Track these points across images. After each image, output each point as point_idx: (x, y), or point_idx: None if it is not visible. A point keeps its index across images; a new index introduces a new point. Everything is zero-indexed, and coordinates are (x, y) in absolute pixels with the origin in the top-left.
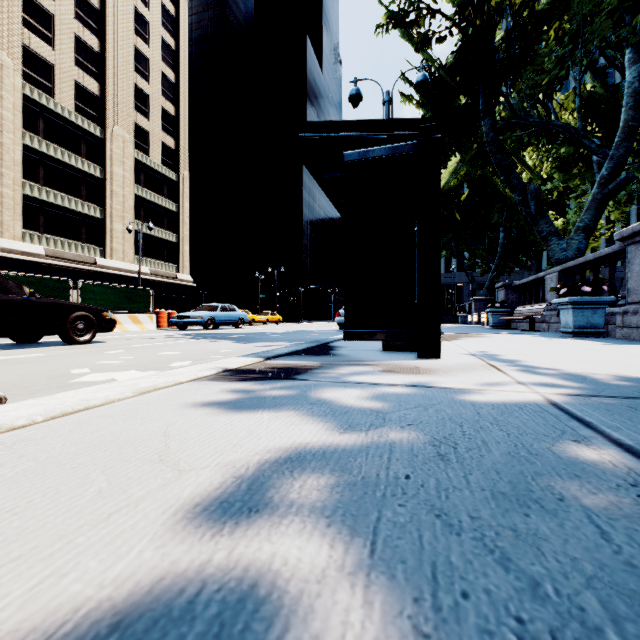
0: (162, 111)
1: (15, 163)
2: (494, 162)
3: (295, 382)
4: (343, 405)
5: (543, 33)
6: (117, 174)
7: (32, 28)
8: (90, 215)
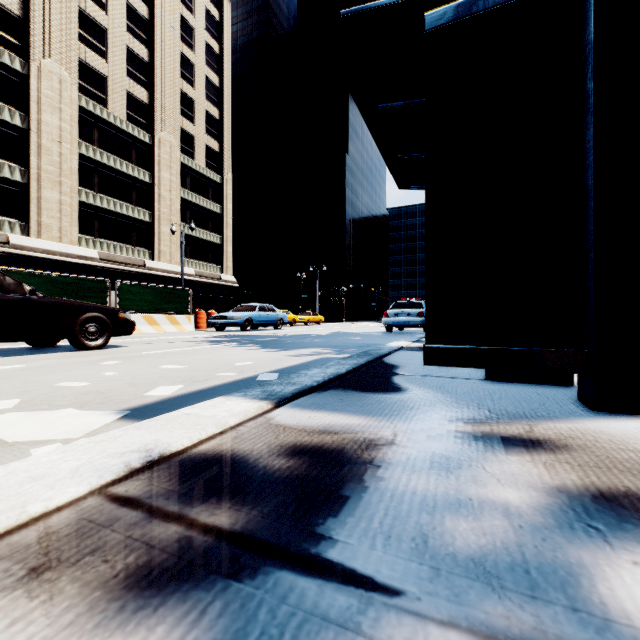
0: (207, 115)
1: (72, 172)
2: None
3: (322, 628)
4: None
5: None
6: (164, 179)
7: (88, 43)
8: (140, 219)
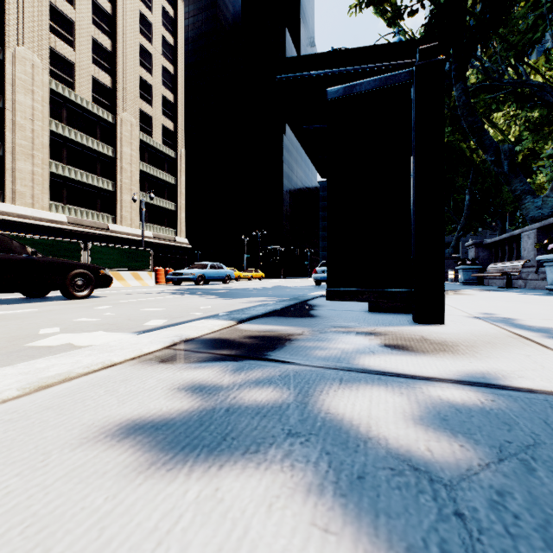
0: (163, 99)
1: (43, 146)
2: (466, 125)
3: (267, 367)
4: (350, 441)
5: None
6: (126, 153)
7: (57, 33)
8: (104, 188)
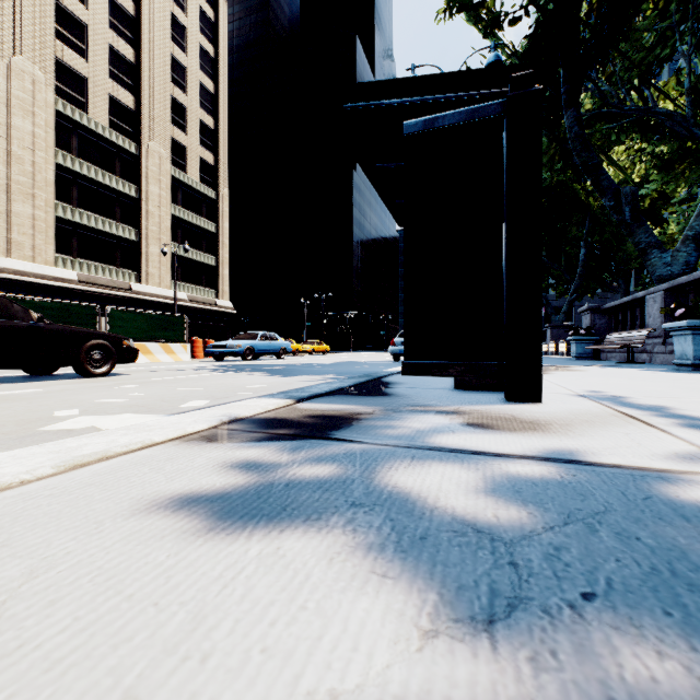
0: (200, 124)
1: (47, 183)
2: (579, 162)
3: (331, 445)
4: (415, 510)
5: (639, 5)
6: (153, 193)
7: (65, 40)
8: (125, 238)
